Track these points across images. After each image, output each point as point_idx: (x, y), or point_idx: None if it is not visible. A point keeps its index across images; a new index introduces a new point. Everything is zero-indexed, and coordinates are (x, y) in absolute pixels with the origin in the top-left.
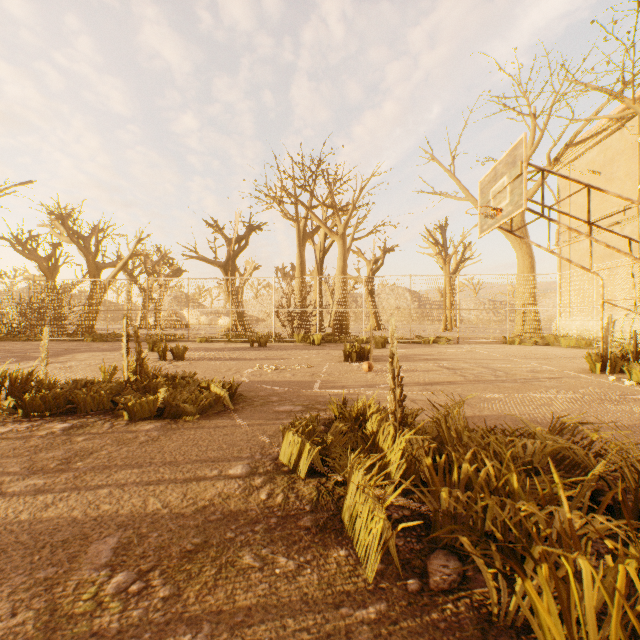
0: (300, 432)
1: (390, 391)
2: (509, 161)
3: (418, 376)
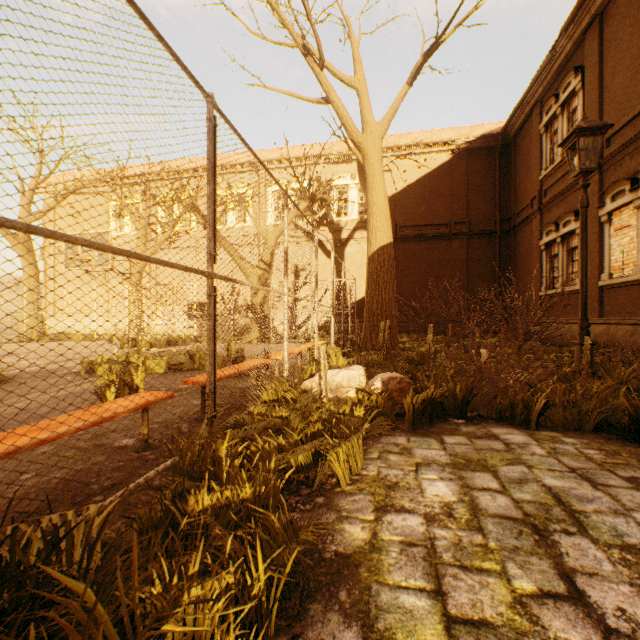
0: (108, 364)
1: (115, 350)
2: (99, 238)
3: (45, 360)
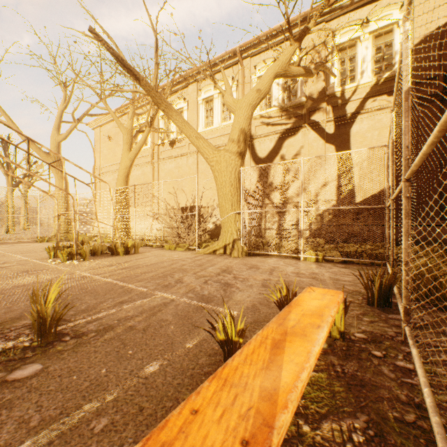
0: None
1: None
2: None
3: None
